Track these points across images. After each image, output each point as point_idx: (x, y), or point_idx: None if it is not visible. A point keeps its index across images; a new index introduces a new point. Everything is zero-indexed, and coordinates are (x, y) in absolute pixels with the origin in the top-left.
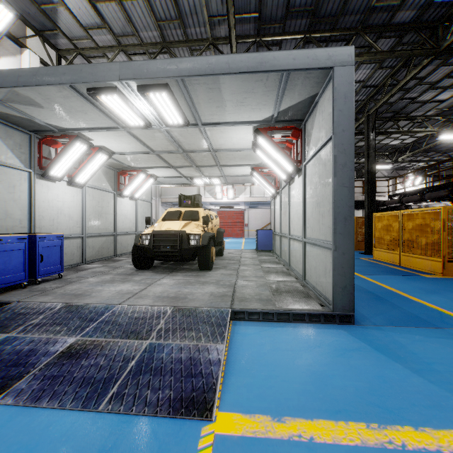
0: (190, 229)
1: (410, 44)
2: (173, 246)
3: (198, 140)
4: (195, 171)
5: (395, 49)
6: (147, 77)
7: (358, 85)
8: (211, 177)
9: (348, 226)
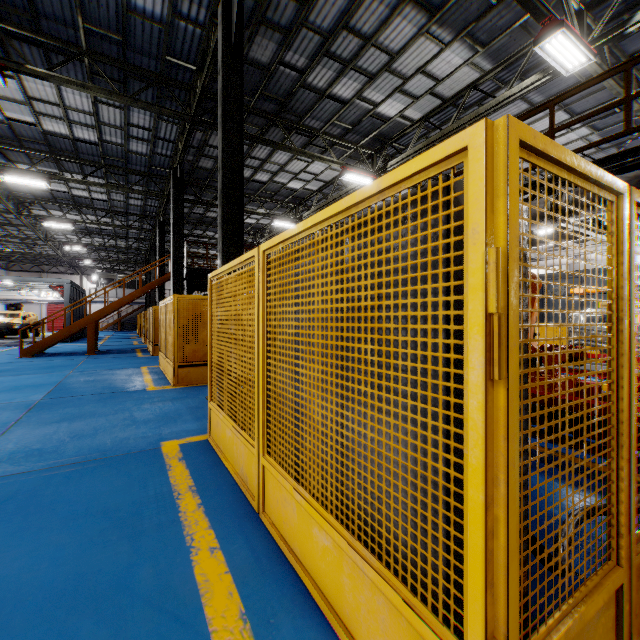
0: (16, 322)
1: (146, 241)
2: (7, 328)
3: (21, 284)
4: (19, 288)
5: (131, 247)
6: (3, 280)
7: (136, 245)
8: (32, 290)
9: (68, 320)
